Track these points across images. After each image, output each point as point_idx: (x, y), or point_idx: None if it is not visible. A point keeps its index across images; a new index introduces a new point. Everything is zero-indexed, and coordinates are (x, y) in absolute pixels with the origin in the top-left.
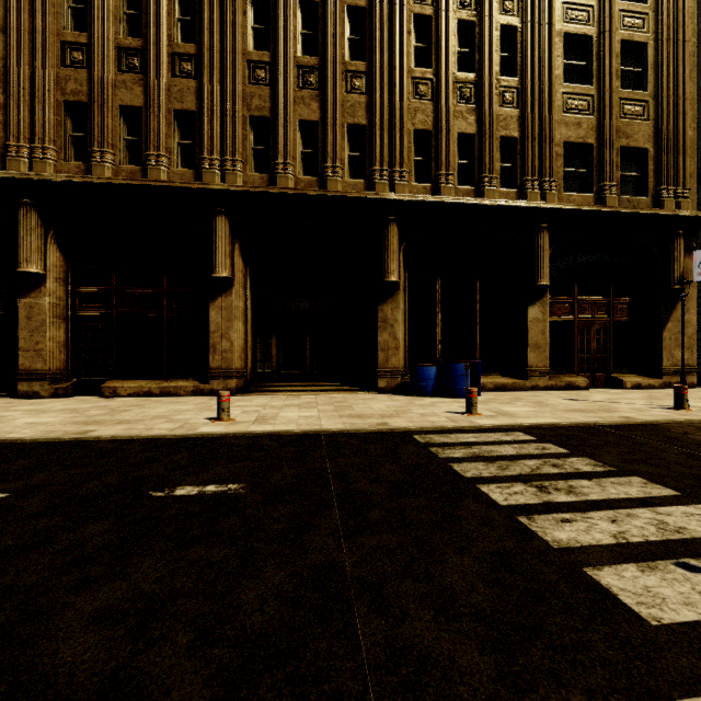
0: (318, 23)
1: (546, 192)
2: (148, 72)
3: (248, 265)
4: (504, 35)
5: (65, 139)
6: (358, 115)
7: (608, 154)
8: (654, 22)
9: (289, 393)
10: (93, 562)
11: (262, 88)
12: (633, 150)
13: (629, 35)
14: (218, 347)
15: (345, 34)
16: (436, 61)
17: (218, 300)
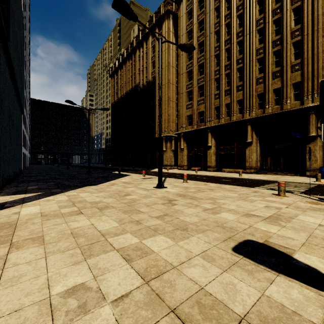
0: (280, 55)
1: None
2: (231, 94)
3: (257, 137)
4: None
5: (215, 115)
6: (297, 79)
7: None
8: None
9: (270, 174)
10: (212, 181)
11: (261, 85)
12: None
13: None
14: (248, 160)
15: (291, 53)
16: None
17: (248, 148)
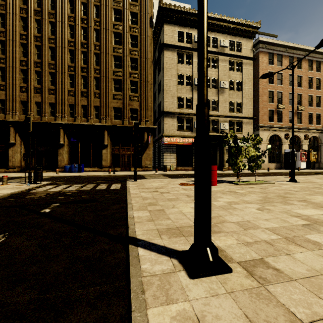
0: (41, 76)
1: (106, 120)
2: None
3: (22, 139)
4: (97, 79)
5: None
6: (52, 100)
7: (125, 110)
8: (140, 76)
9: (32, 172)
10: None
11: (24, 93)
12: (134, 109)
13: (132, 79)
14: (11, 160)
15: (49, 79)
16: (75, 86)
17: (11, 148)
